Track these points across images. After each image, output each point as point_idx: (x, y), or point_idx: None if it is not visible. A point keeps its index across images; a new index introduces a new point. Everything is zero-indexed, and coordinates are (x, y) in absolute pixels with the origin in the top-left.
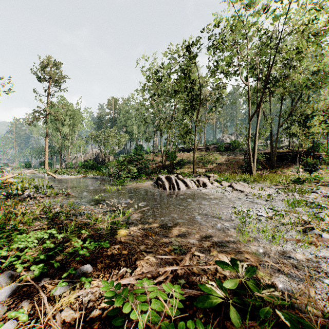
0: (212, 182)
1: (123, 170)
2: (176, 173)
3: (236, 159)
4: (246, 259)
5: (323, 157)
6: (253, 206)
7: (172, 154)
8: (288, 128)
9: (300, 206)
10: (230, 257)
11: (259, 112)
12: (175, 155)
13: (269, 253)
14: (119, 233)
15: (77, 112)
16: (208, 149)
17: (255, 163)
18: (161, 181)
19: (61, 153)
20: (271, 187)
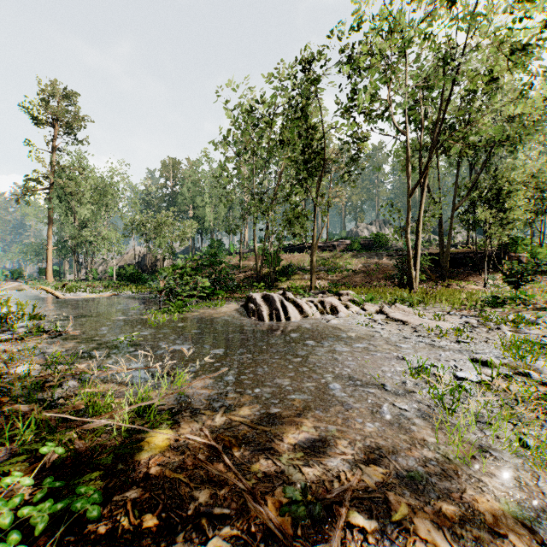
0: (346, 305)
1: (182, 284)
2: (280, 288)
3: (381, 264)
4: (497, 536)
5: (524, 261)
6: (439, 356)
7: (274, 255)
8: (467, 213)
9: (537, 356)
10: (450, 532)
11: (424, 182)
12: (278, 257)
13: (541, 503)
14: (149, 441)
15: (107, 181)
16: (335, 248)
17: (417, 271)
18: (255, 304)
19: (78, 253)
20: (453, 313)
